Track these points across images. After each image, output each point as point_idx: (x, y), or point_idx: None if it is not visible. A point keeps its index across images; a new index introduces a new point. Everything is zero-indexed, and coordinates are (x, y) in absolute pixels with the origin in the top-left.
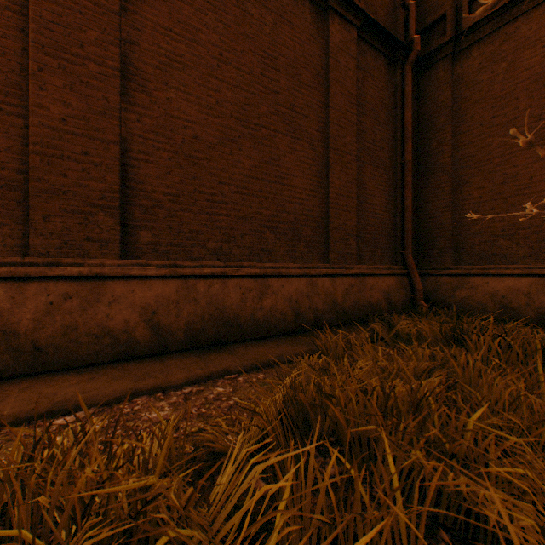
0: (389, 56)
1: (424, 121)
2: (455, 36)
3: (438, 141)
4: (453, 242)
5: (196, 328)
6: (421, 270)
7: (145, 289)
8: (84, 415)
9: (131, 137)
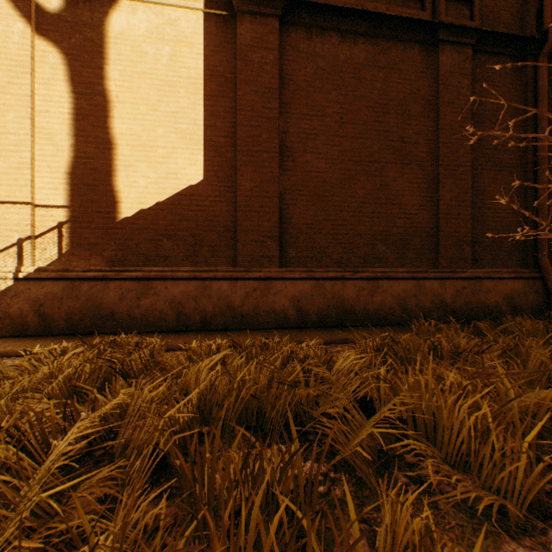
0: (516, 54)
1: None
2: None
3: None
4: None
5: (324, 313)
6: None
7: (293, 286)
8: None
9: (284, 191)
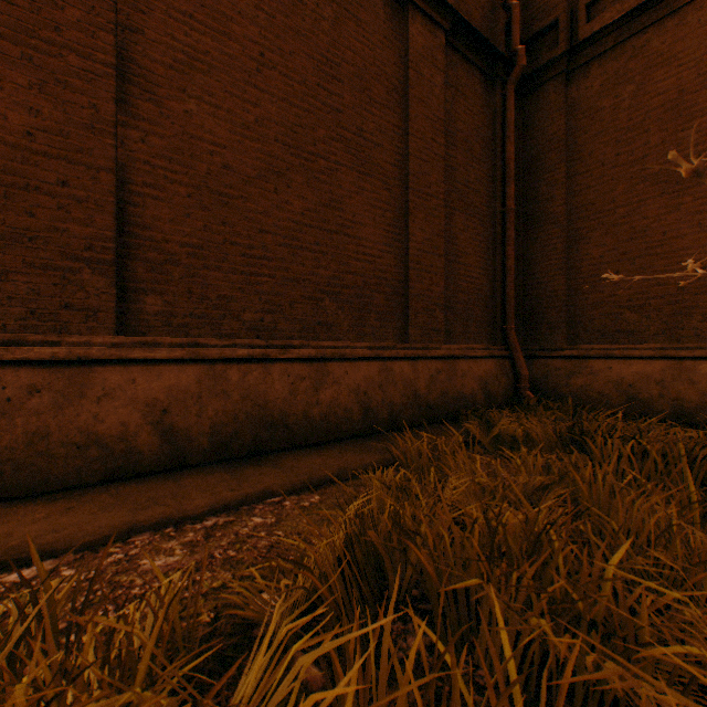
0: (486, 71)
1: (530, 158)
2: (569, 48)
3: (549, 184)
4: (567, 314)
5: (226, 432)
6: (527, 351)
7: (152, 377)
8: (53, 565)
9: (132, 163)
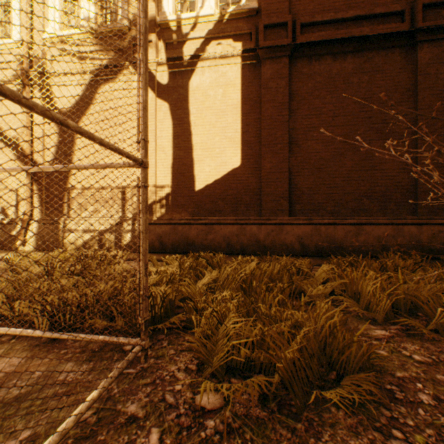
0: None
1: None
2: None
3: None
4: None
5: (319, 247)
6: None
7: (297, 229)
8: None
9: (292, 167)
